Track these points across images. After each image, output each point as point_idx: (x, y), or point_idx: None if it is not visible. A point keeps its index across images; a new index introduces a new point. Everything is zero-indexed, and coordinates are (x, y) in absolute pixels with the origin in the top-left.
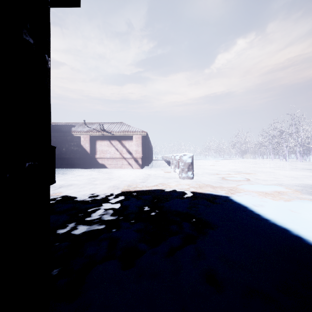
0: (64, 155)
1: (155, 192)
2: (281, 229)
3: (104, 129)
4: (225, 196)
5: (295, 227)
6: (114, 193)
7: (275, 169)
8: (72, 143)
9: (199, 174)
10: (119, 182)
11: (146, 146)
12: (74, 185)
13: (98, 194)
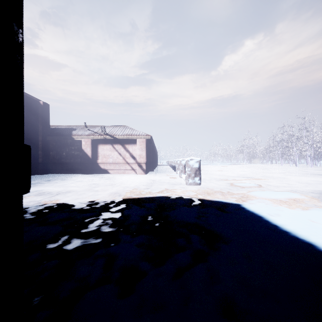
0: (64, 159)
1: (159, 200)
2: (305, 244)
3: (106, 133)
4: (237, 204)
5: (320, 241)
6: (115, 201)
7: (286, 175)
8: (73, 147)
9: (206, 179)
10: (121, 188)
11: (151, 150)
12: (73, 192)
13: (97, 202)
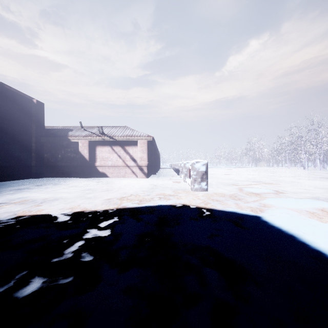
0: (60, 162)
1: (161, 210)
2: None
3: (103, 133)
4: (255, 216)
5: None
6: (107, 212)
7: (298, 179)
8: (69, 149)
9: (213, 184)
10: (118, 194)
11: (153, 153)
12: (61, 200)
13: (86, 213)
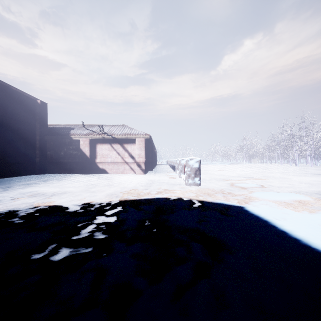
0: (62, 159)
1: (158, 202)
2: (320, 254)
3: (104, 132)
4: (239, 206)
5: None
6: (111, 203)
7: (287, 175)
8: (71, 147)
9: (206, 180)
10: (119, 189)
11: (150, 150)
12: (69, 193)
13: (93, 204)
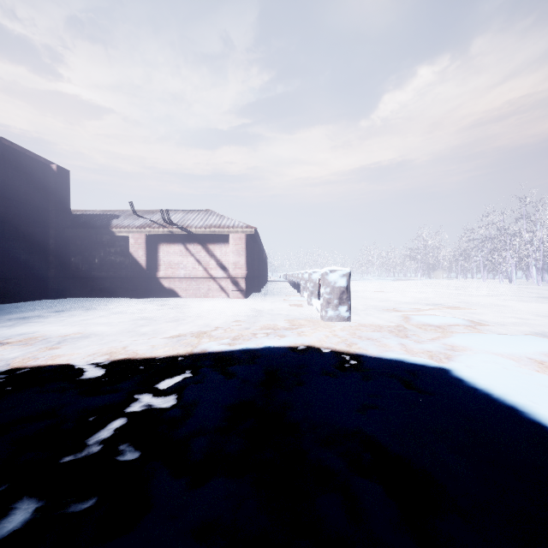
0: (97, 272)
1: (269, 358)
2: None
3: (170, 221)
4: (440, 369)
5: None
6: (174, 360)
7: (502, 300)
8: (113, 249)
9: (358, 309)
10: (195, 327)
11: (256, 255)
12: (95, 337)
13: (135, 363)
